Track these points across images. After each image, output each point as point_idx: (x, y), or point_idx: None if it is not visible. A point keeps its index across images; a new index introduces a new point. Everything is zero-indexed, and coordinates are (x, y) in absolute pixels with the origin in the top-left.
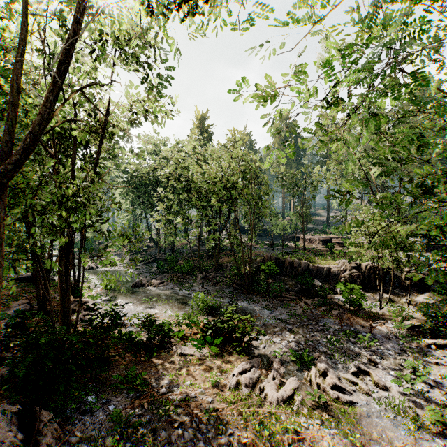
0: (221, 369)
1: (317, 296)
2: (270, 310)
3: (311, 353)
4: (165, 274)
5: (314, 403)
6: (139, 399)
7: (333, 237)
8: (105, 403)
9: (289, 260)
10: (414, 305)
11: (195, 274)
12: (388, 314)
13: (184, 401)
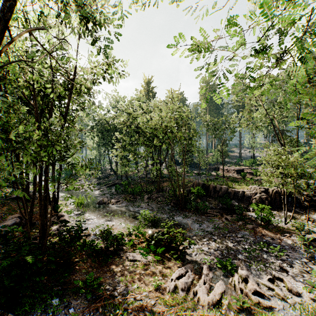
0: (161, 273)
1: (235, 213)
2: (199, 224)
3: (233, 260)
4: (121, 194)
5: (239, 306)
6: (94, 302)
7: (245, 168)
8: (66, 306)
9: (213, 185)
10: (312, 221)
11: (143, 195)
12: (292, 228)
13: (131, 303)
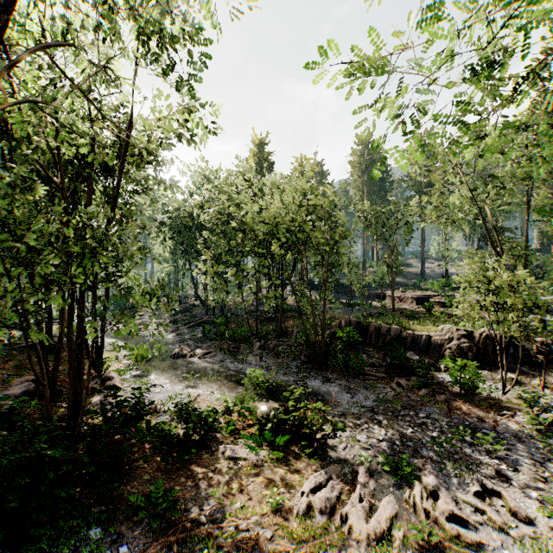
0: (284, 481)
1: (413, 374)
2: (351, 393)
3: (412, 458)
4: (214, 341)
5: (423, 542)
6: (165, 534)
7: (431, 294)
8: (114, 540)
9: (374, 324)
10: (551, 389)
11: (252, 341)
12: (516, 402)
13: (230, 536)
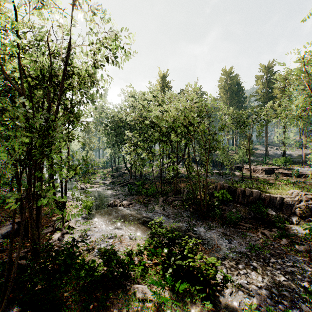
0: None
1: (273, 226)
2: (228, 239)
3: (292, 310)
4: (134, 195)
5: None
6: None
7: (275, 167)
8: None
9: (241, 188)
10: None
11: (158, 197)
12: None
13: None
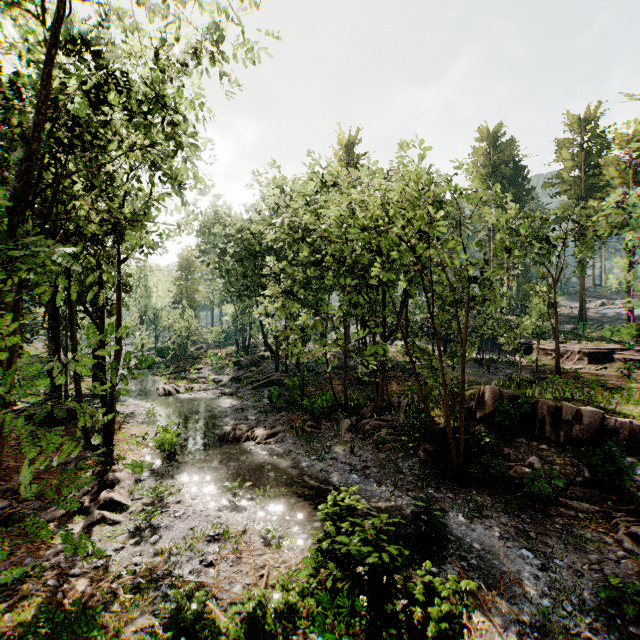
0: None
1: None
2: (536, 554)
3: None
4: (283, 412)
5: None
6: None
7: (614, 347)
8: None
9: (548, 402)
10: None
11: (338, 417)
12: None
13: None
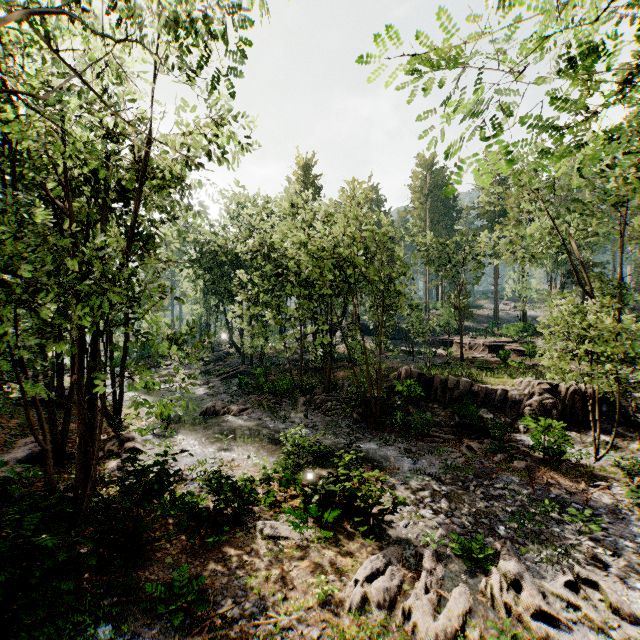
0: (334, 566)
1: (487, 436)
2: (413, 458)
3: (488, 539)
4: (251, 395)
5: None
6: (188, 633)
7: (506, 340)
8: None
9: (440, 377)
10: None
11: (295, 396)
12: (611, 470)
13: (268, 636)
